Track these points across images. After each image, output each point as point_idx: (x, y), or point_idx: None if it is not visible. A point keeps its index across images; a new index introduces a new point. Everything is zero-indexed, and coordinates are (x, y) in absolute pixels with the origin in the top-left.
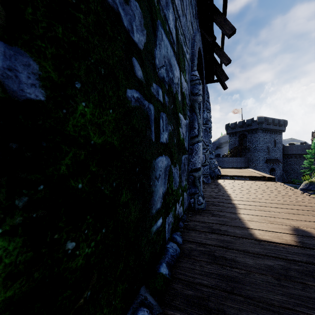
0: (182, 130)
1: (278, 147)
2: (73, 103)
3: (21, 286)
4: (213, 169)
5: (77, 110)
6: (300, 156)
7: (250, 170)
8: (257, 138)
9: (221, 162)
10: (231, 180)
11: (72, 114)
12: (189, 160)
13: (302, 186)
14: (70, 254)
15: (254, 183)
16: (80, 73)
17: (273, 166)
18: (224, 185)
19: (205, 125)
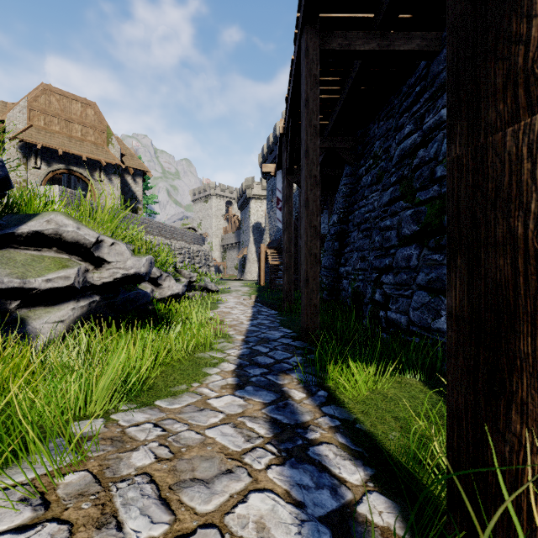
0: None
1: None
2: None
3: None
4: None
5: None
6: None
7: None
8: None
9: None
10: None
11: None
12: None
13: None
14: None
15: None
16: None
17: None
18: None
19: None
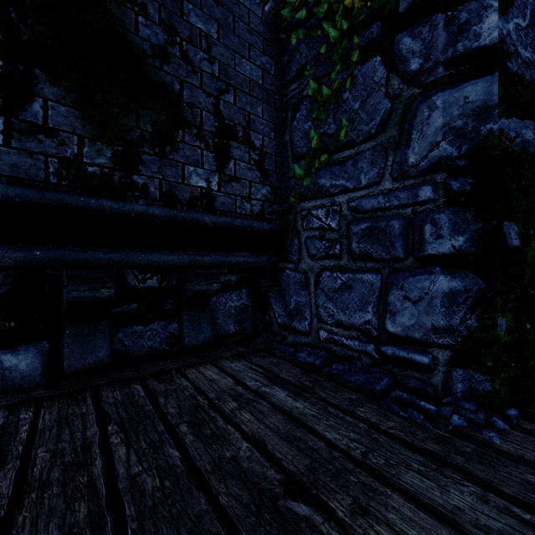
0: None
1: None
2: (529, 243)
3: (511, 338)
4: None
5: (530, 247)
6: None
7: None
8: None
9: None
10: None
11: (528, 250)
12: None
13: None
14: (528, 331)
15: None
16: (532, 224)
17: None
18: None
19: None
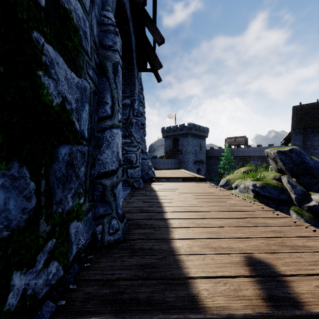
0: (61, 89)
1: (203, 150)
2: None
3: None
4: (146, 171)
5: None
6: (217, 158)
7: (183, 170)
8: (188, 142)
9: (158, 164)
10: (165, 182)
11: None
12: (94, 157)
13: (221, 183)
14: None
15: (187, 185)
16: None
17: (200, 166)
18: (157, 189)
19: (137, 118)
